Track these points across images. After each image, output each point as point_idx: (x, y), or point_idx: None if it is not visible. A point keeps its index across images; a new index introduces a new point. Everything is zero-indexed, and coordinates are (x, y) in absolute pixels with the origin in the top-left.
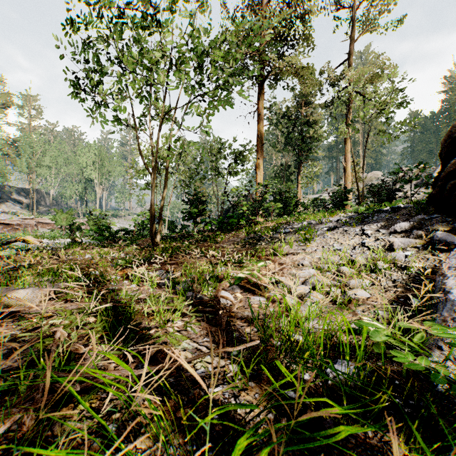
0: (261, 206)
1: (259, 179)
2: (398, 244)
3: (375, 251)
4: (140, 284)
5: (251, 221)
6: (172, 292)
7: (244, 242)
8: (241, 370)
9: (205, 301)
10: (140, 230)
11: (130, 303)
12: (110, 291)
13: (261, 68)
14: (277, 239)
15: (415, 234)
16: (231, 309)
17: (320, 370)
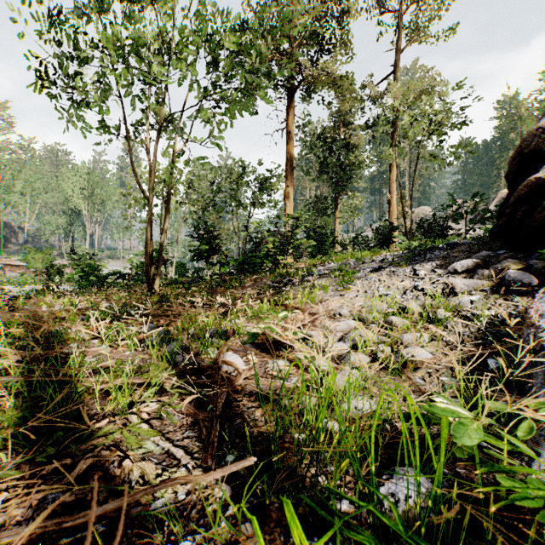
0: (290, 243)
1: (289, 212)
2: (461, 286)
3: (432, 295)
4: (114, 345)
5: (278, 262)
6: (156, 355)
7: (267, 287)
8: (235, 495)
9: (202, 368)
10: (139, 274)
11: (79, 376)
12: (65, 355)
13: (291, 75)
14: (308, 283)
15: (481, 274)
16: (235, 381)
17: (373, 537)
